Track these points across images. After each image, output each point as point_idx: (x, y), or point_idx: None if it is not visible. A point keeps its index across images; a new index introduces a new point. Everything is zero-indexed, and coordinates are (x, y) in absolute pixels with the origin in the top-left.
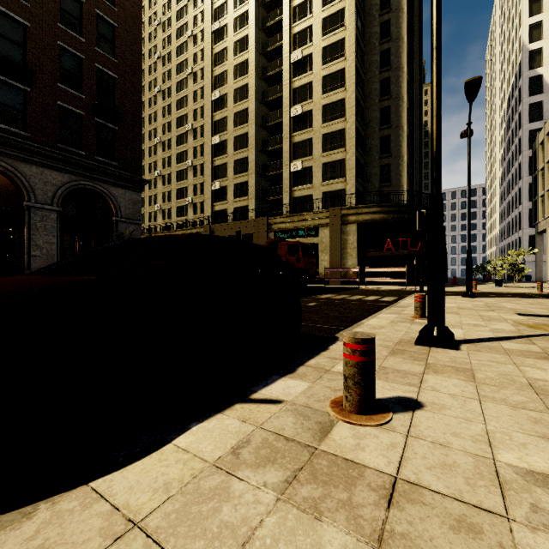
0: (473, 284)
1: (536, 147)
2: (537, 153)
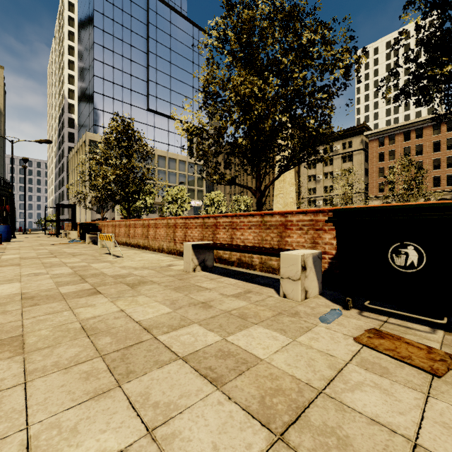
0: (30, 230)
1: (68, 160)
2: (69, 164)
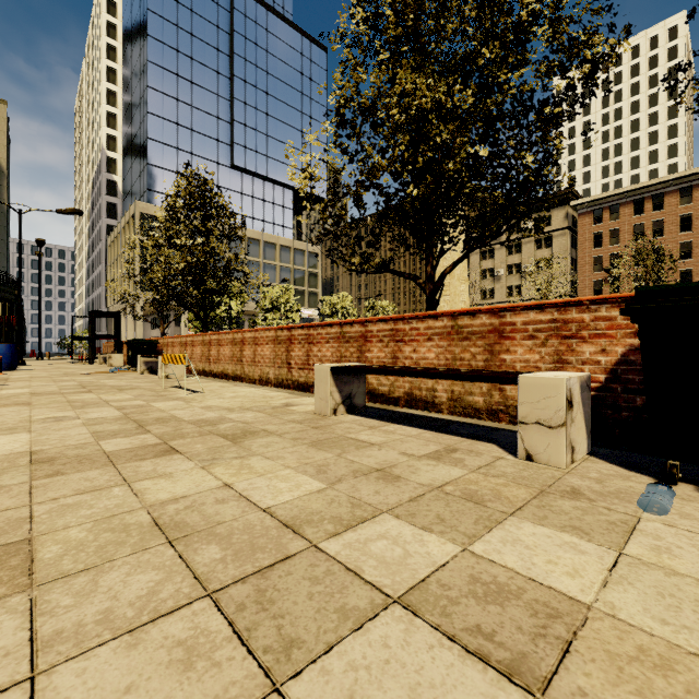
0: (48, 354)
1: (108, 246)
2: (108, 252)
